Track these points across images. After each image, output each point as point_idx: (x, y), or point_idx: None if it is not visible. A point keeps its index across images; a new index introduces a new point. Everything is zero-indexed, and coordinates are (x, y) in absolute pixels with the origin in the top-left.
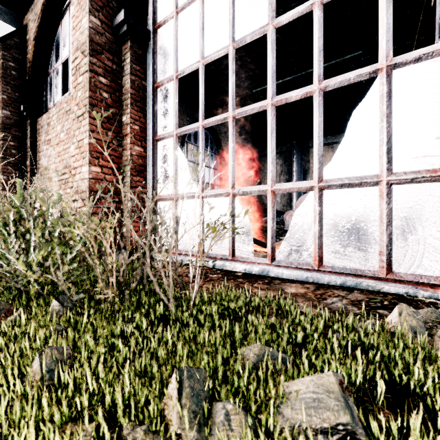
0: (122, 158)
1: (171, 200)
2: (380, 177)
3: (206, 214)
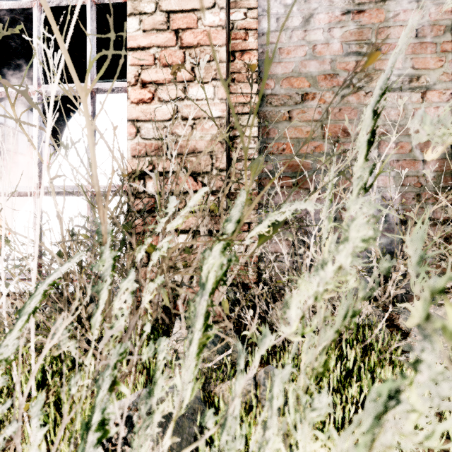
0: None
1: None
2: (87, 188)
3: None
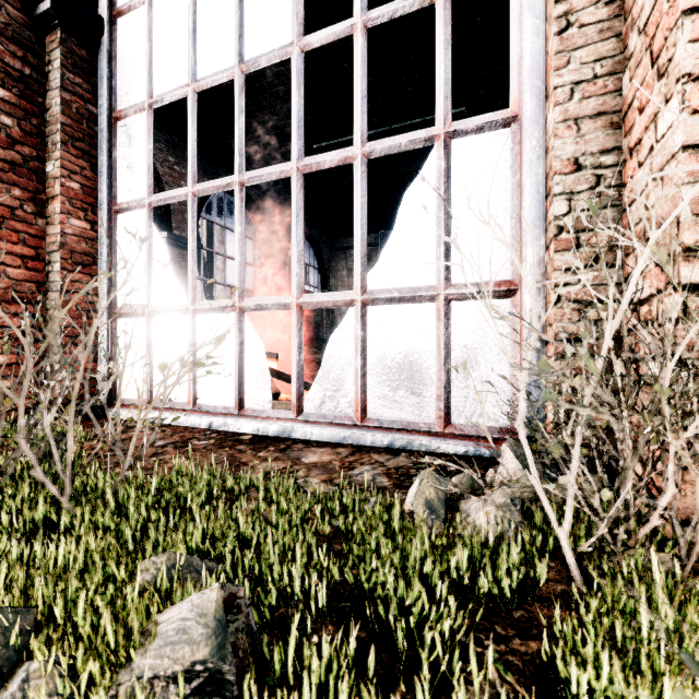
0: (46, 238)
1: (141, 316)
2: (437, 289)
3: (199, 340)
